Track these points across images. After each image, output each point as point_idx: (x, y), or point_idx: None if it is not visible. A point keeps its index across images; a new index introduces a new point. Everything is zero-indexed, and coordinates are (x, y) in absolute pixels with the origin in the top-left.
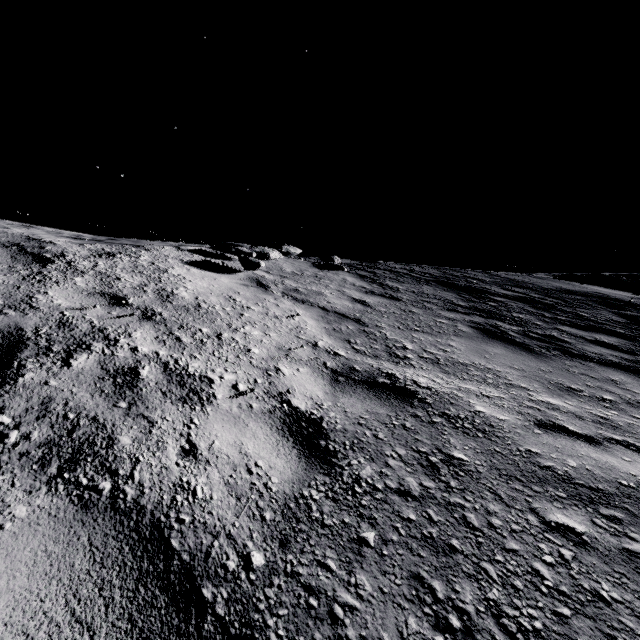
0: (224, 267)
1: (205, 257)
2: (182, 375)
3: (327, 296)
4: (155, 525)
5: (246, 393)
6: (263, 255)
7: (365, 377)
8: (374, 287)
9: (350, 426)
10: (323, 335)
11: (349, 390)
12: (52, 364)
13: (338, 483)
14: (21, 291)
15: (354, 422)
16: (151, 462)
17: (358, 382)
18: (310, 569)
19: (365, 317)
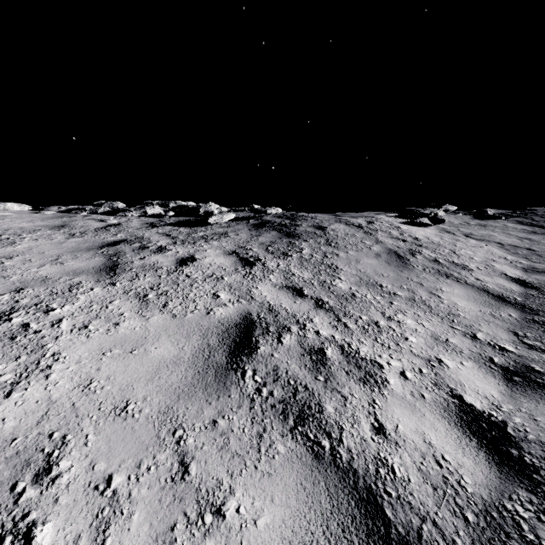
0: (419, 224)
1: (403, 219)
2: (454, 263)
3: (497, 236)
4: (482, 289)
5: (484, 270)
6: (433, 214)
7: (544, 270)
8: (535, 229)
9: (542, 282)
10: (507, 255)
11: (536, 274)
12: (412, 257)
13: (542, 292)
14: (371, 238)
15: (543, 281)
16: (468, 280)
17: (540, 272)
18: (539, 302)
19: (534, 247)
